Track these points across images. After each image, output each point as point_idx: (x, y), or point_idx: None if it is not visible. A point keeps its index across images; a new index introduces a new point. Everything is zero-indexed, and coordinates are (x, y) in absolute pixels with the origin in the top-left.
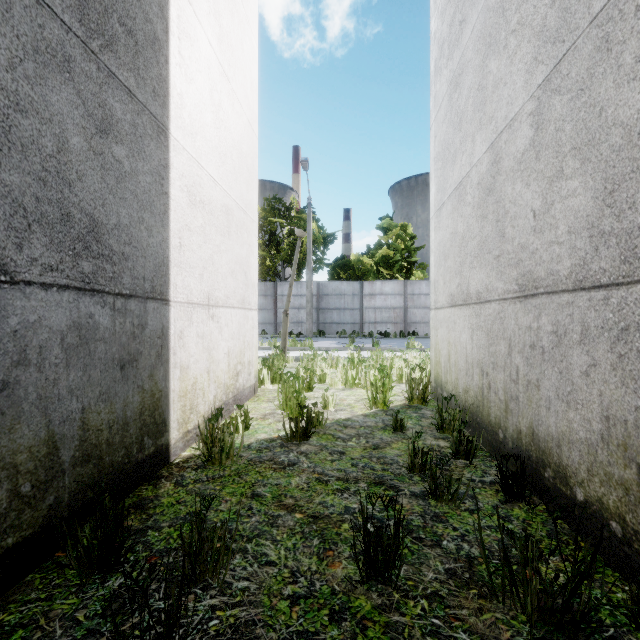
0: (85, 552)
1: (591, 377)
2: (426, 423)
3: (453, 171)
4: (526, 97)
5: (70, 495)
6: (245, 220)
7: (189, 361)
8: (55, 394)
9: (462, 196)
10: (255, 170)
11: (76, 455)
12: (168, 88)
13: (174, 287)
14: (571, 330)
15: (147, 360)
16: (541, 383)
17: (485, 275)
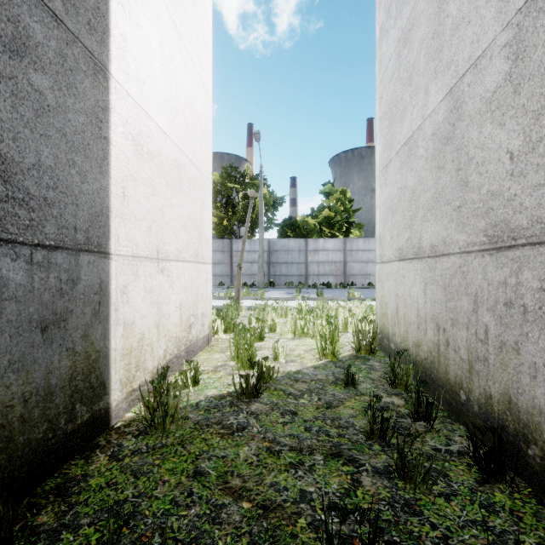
0: None
1: None
2: (376, 376)
3: (402, 127)
4: (499, 28)
5: None
6: (198, 177)
7: (134, 317)
8: None
9: (413, 150)
10: (209, 130)
11: None
12: (108, 25)
13: (116, 239)
14: None
15: (80, 319)
16: (522, 346)
17: (442, 227)
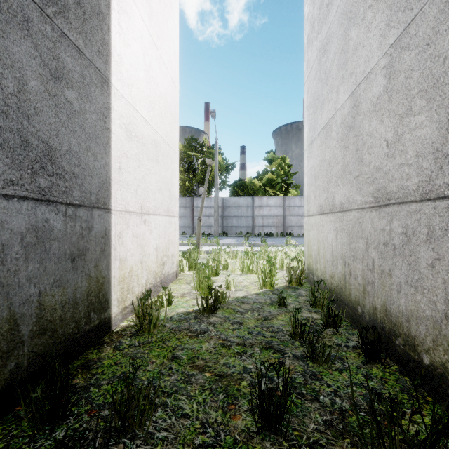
0: (37, 409)
1: (436, 268)
2: (302, 300)
3: (322, 115)
4: (380, 55)
5: (29, 361)
6: (169, 151)
7: (126, 255)
8: (16, 282)
9: (329, 133)
10: (177, 115)
11: (34, 329)
12: (110, 50)
13: (115, 199)
14: (418, 231)
15: (93, 254)
16: (393, 272)
17: (347, 191)
